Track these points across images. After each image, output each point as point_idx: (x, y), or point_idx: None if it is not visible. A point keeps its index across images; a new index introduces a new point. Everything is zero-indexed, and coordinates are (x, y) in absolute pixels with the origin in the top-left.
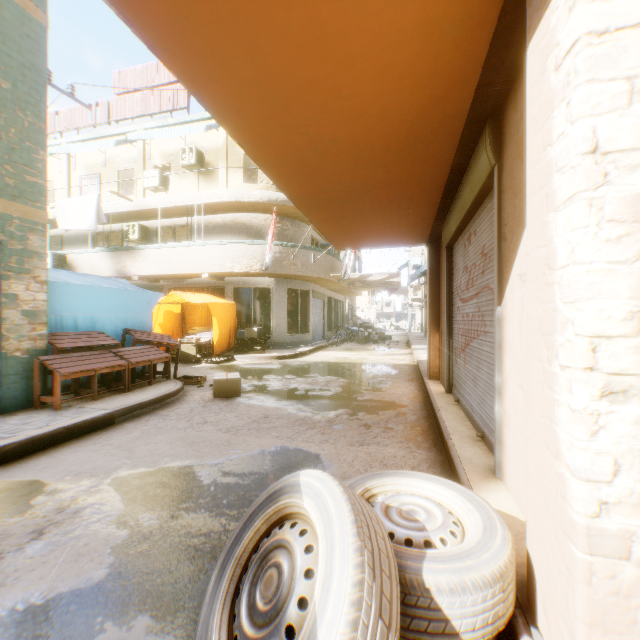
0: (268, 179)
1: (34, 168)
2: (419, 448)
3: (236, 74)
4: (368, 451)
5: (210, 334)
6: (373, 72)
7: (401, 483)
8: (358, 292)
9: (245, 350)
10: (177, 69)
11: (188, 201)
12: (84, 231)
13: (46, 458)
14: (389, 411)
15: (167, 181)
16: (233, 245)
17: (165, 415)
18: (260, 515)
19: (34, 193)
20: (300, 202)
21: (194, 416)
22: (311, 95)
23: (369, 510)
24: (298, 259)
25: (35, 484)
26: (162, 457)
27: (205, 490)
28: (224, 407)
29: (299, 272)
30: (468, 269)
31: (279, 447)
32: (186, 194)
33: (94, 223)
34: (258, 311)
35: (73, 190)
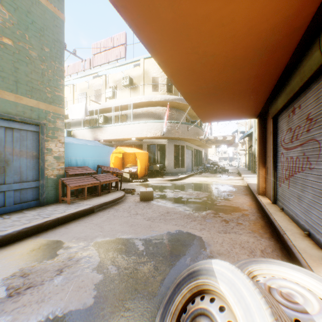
0: (164, 89)
1: (58, 88)
2: (262, 237)
3: (161, 17)
4: (230, 237)
5: (136, 168)
6: (247, 3)
7: (272, 269)
8: (210, 146)
9: (153, 176)
10: (128, 19)
11: (125, 102)
12: (79, 119)
13: (63, 228)
14: (237, 213)
15: (115, 94)
16: (147, 123)
17: (117, 209)
18: (185, 286)
19: (58, 100)
20: (187, 96)
21: (131, 210)
22: (204, 26)
23: (272, 299)
24: (179, 129)
25: (58, 242)
26: (117, 232)
27: (141, 254)
28: (145, 206)
29: (180, 136)
30: (292, 129)
31: (177, 231)
32: (124, 99)
33: (84, 115)
34: (159, 156)
35: (75, 101)
